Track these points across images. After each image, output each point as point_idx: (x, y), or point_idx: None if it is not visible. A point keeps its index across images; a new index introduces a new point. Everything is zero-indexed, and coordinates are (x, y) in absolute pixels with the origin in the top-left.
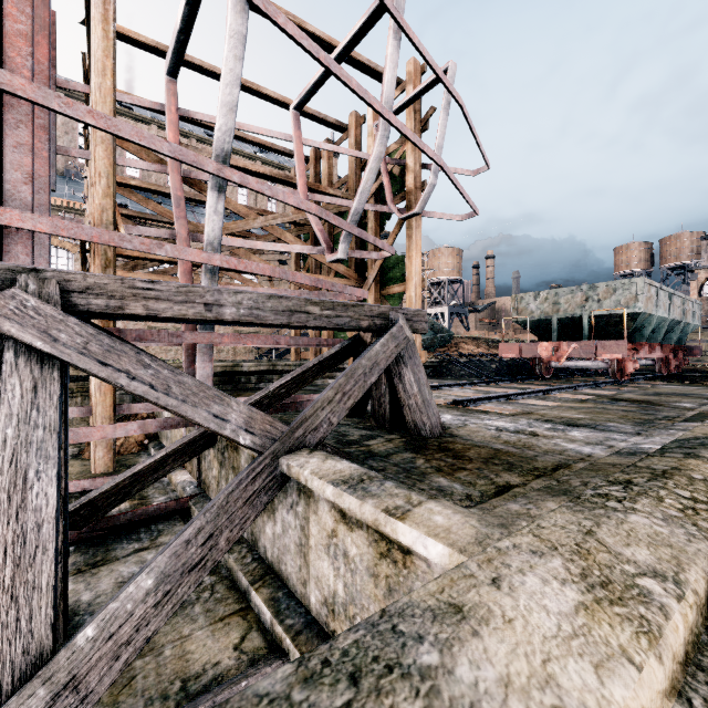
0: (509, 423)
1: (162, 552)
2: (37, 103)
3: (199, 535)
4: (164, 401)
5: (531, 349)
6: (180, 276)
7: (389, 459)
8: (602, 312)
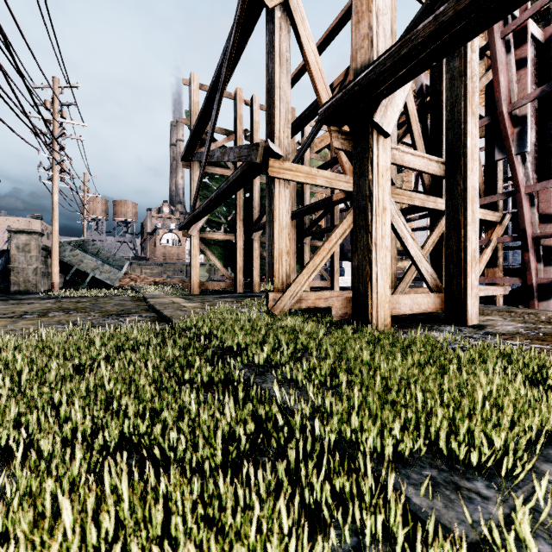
0: None
1: None
2: None
3: None
4: None
5: None
6: None
7: None
8: None
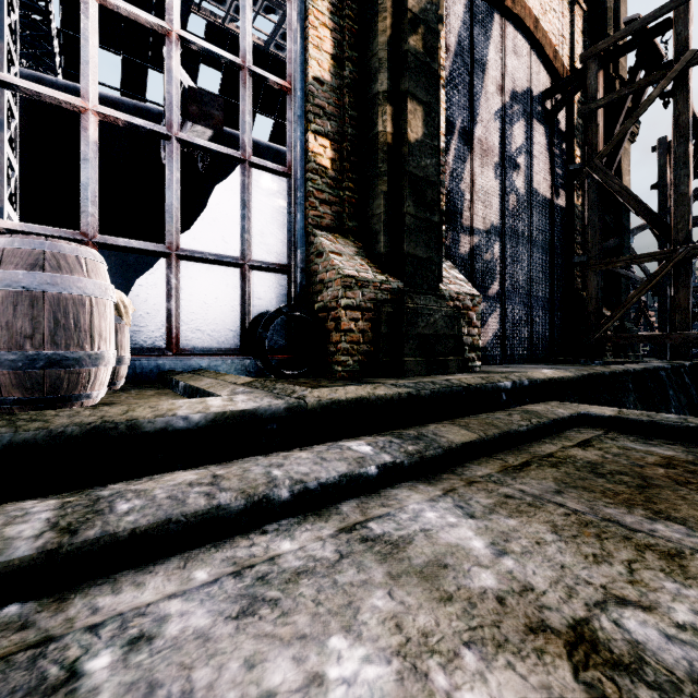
0: None
1: None
2: None
3: None
4: None
5: None
6: None
7: None
8: None
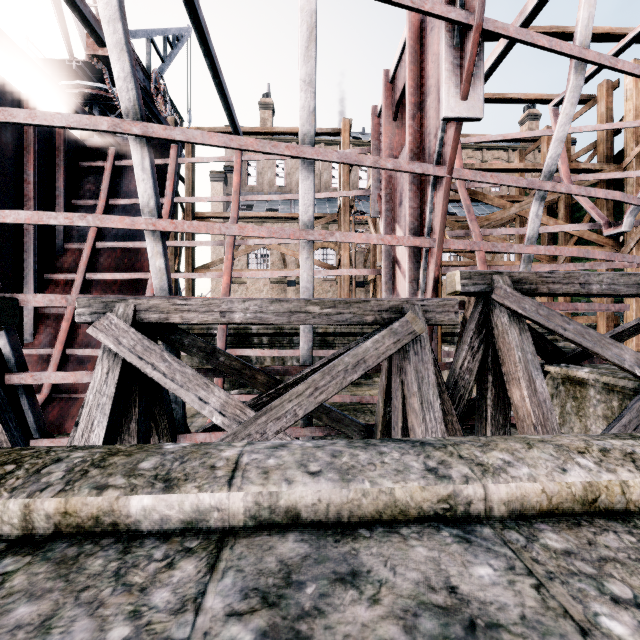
0: None
1: (611, 428)
2: (470, 180)
3: (630, 424)
4: (584, 344)
5: None
6: (478, 262)
7: None
8: None
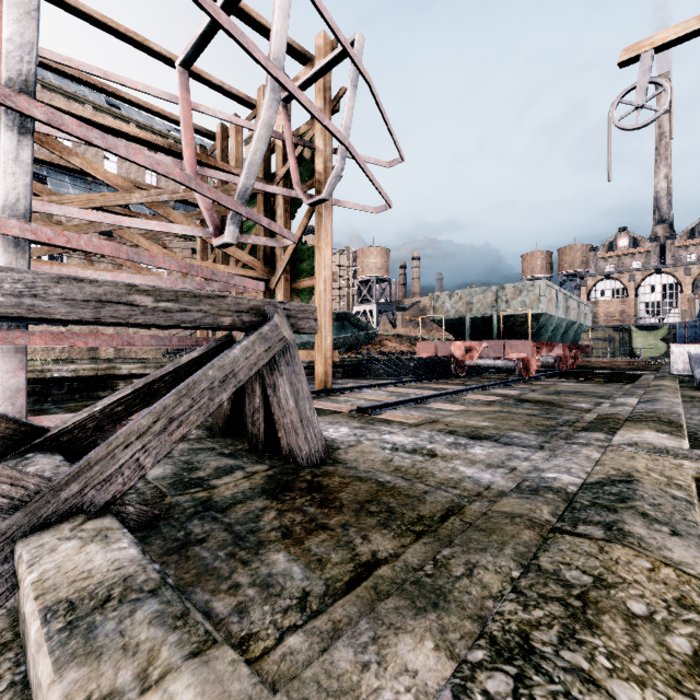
0: (409, 437)
1: None
2: None
3: None
4: None
5: (446, 347)
6: None
7: (227, 515)
8: (510, 312)
